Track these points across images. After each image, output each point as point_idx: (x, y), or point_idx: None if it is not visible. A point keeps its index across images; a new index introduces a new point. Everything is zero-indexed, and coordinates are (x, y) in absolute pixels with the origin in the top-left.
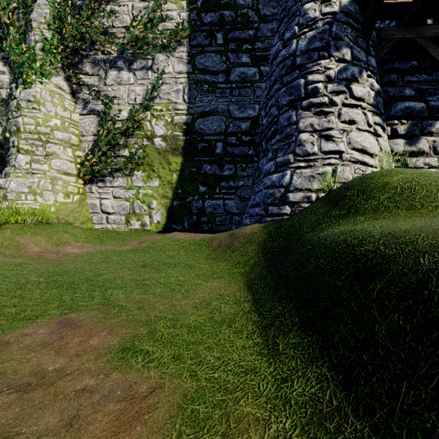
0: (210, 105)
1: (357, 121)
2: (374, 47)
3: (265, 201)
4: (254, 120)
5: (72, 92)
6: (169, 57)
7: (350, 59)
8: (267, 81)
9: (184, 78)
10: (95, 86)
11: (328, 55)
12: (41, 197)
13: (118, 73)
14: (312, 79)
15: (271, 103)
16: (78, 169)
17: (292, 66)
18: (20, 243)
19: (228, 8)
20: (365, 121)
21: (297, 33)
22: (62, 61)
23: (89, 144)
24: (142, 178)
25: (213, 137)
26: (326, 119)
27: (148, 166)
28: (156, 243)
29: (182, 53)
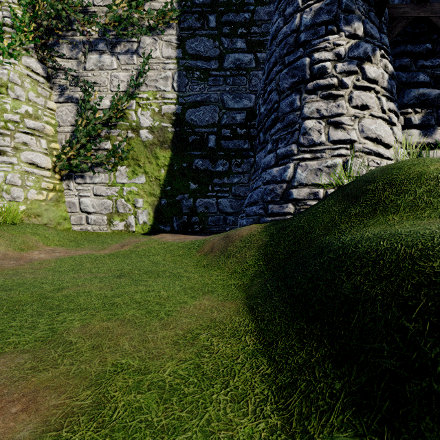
0: (202, 94)
1: (371, 106)
2: (385, 26)
3: (265, 198)
4: (250, 111)
5: (47, 77)
6: (157, 40)
7: (362, 35)
8: (265, 65)
9: (173, 64)
10: (72, 70)
11: (337, 31)
12: (8, 194)
13: (99, 56)
14: (319, 57)
15: (271, 88)
16: (54, 163)
17: (295, 44)
18: None
19: None
20: (379, 107)
21: (300, 7)
22: (35, 41)
23: (66, 135)
24: (126, 174)
25: (205, 129)
26: (335, 103)
27: (133, 160)
28: (139, 246)
29: (171, 36)
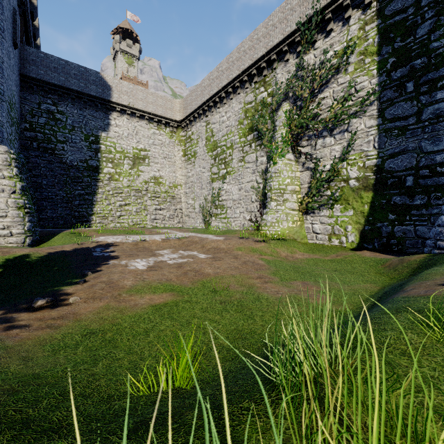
0: (399, 146)
1: None
2: None
3: (435, 236)
4: None
5: (295, 159)
6: (361, 117)
7: None
8: None
9: (374, 130)
10: (308, 154)
11: None
12: (281, 224)
13: (323, 140)
14: None
15: None
16: (299, 206)
17: None
18: (277, 250)
19: (419, 57)
20: None
21: None
22: (291, 144)
23: (305, 189)
24: (340, 210)
25: (403, 173)
26: None
27: (344, 201)
28: (347, 257)
29: (373, 111)
